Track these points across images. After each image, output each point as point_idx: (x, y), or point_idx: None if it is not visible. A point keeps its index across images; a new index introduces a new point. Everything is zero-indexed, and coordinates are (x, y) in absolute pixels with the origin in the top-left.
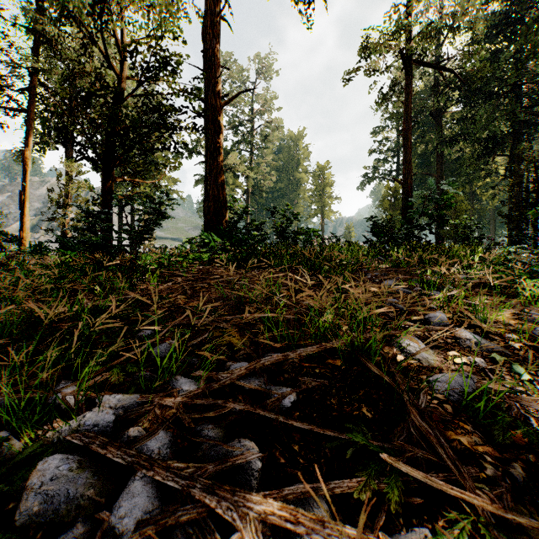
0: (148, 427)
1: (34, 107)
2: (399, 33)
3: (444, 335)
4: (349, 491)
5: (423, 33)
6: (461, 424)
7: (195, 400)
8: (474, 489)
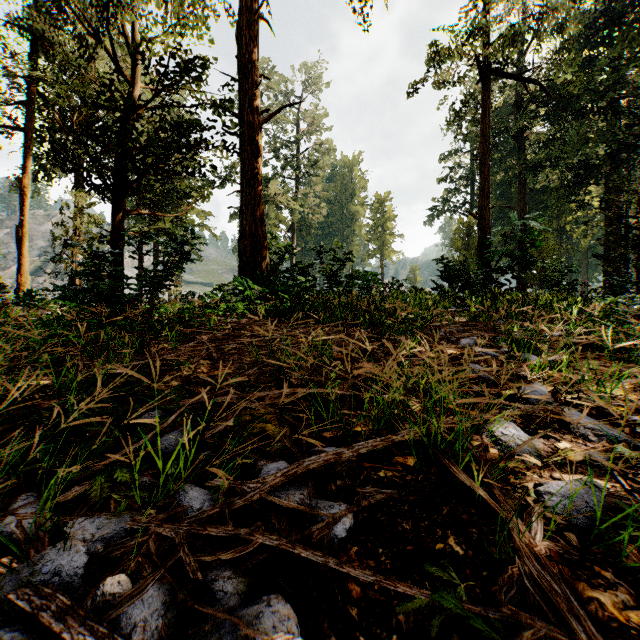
0: (137, 572)
1: (34, 125)
2: (475, 36)
3: (547, 417)
4: None
5: (503, 37)
6: (597, 568)
7: (208, 528)
8: None
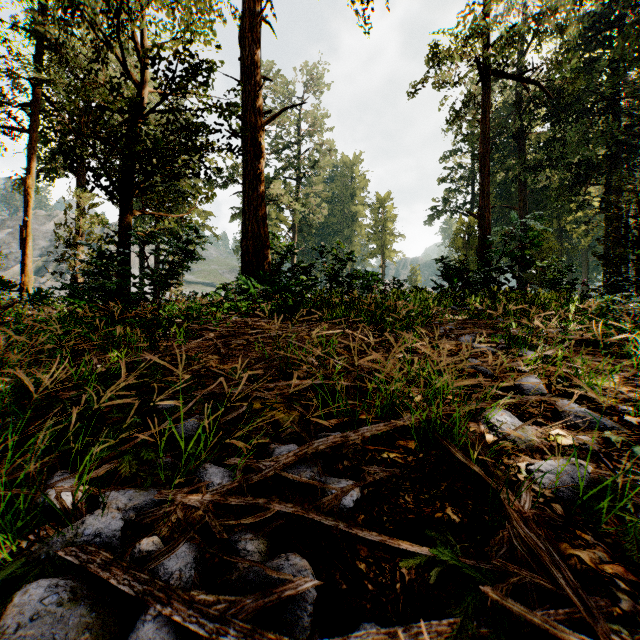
0: (167, 536)
1: (38, 126)
2: (475, 38)
3: (541, 407)
4: (438, 638)
5: (503, 38)
6: (578, 532)
7: (229, 499)
8: (608, 633)
